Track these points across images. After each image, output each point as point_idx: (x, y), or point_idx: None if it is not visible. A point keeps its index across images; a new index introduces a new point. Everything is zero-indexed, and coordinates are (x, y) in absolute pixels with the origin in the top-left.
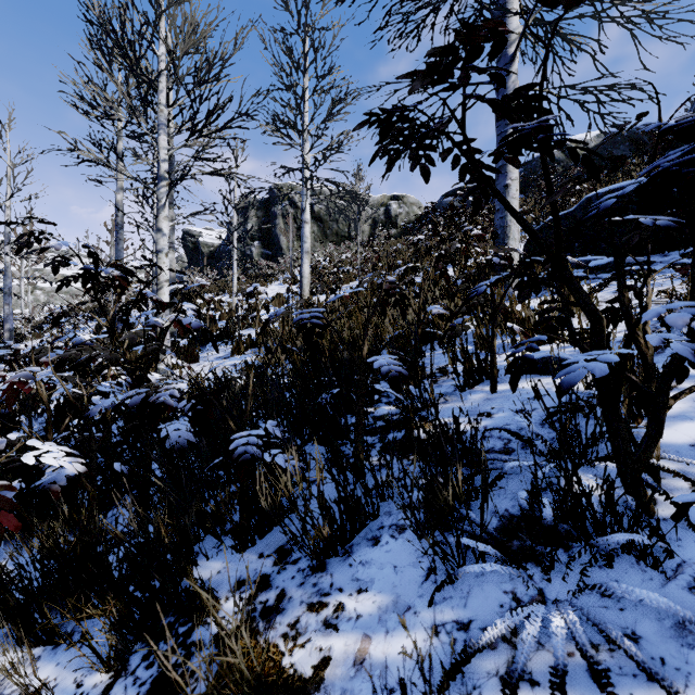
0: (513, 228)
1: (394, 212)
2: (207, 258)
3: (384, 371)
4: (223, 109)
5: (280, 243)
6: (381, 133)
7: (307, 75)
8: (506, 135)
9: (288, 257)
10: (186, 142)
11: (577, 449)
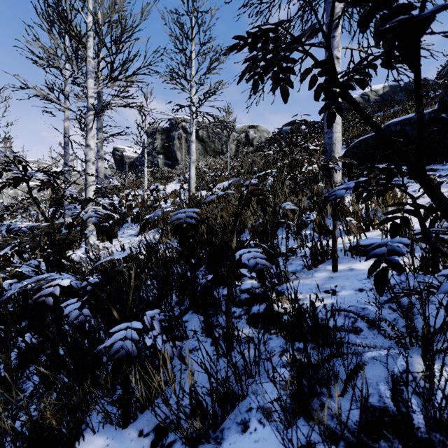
0: (337, 145)
1: (251, 136)
2: (129, 166)
3: (252, 265)
4: (132, 60)
5: (177, 156)
6: (251, 43)
7: (194, 43)
8: (398, 23)
9: (182, 166)
10: (106, 84)
11: (419, 332)
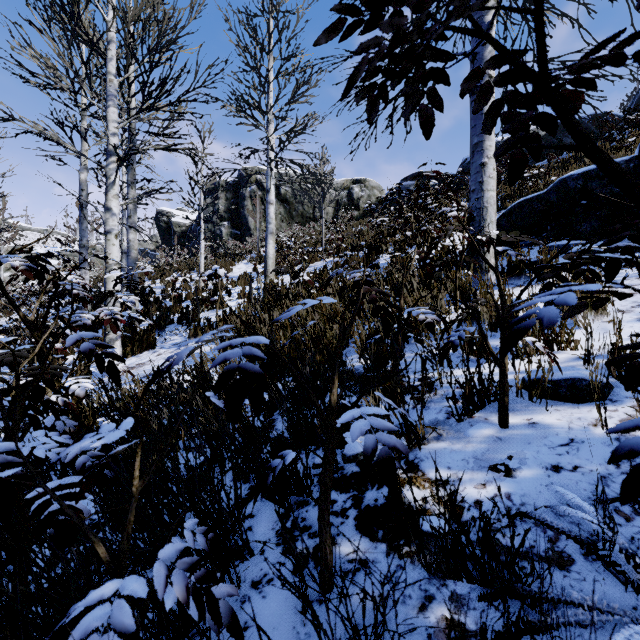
0: (490, 210)
1: (356, 195)
2: (180, 238)
3: (369, 448)
4: (177, 79)
5: (248, 224)
6: None
7: (272, 57)
8: None
9: (255, 237)
10: (137, 115)
11: None
